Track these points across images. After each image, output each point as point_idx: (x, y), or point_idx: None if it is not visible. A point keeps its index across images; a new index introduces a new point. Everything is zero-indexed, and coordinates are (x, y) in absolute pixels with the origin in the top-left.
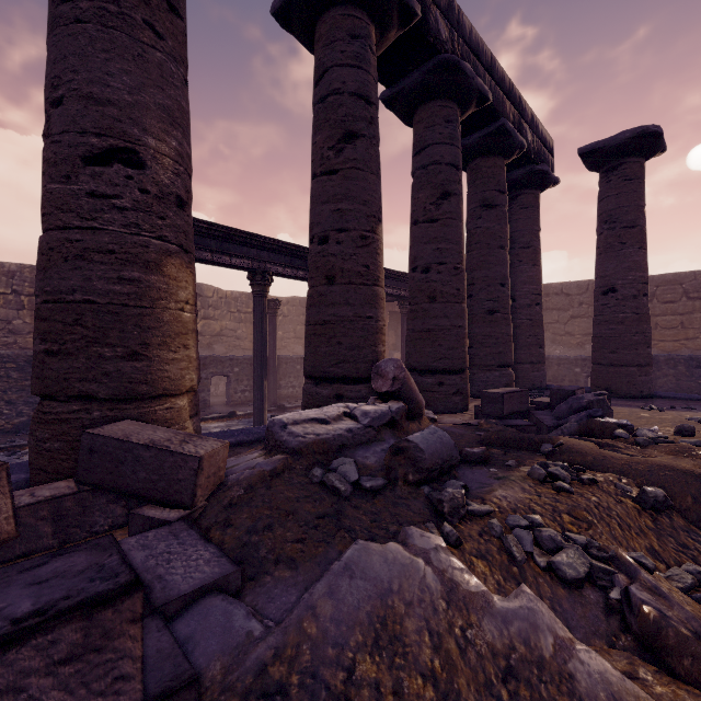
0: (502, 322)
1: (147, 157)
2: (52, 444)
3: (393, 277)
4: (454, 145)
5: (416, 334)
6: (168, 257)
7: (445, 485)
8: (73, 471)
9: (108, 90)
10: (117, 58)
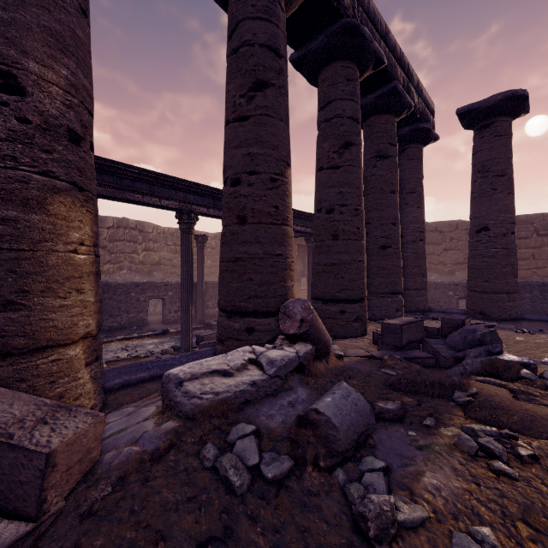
0: (393, 256)
1: (27, 82)
2: None
3: (301, 217)
4: (354, 101)
5: (321, 267)
6: (54, 195)
7: (362, 465)
8: None
9: None
10: None
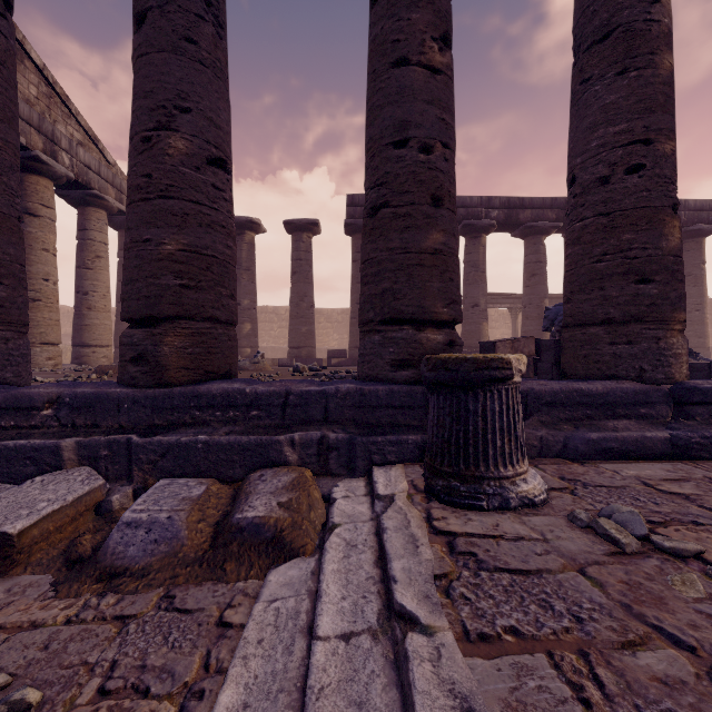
0: None
1: (480, 305)
2: None
3: None
4: None
5: None
6: (483, 322)
7: None
8: None
9: (474, 295)
10: (475, 289)
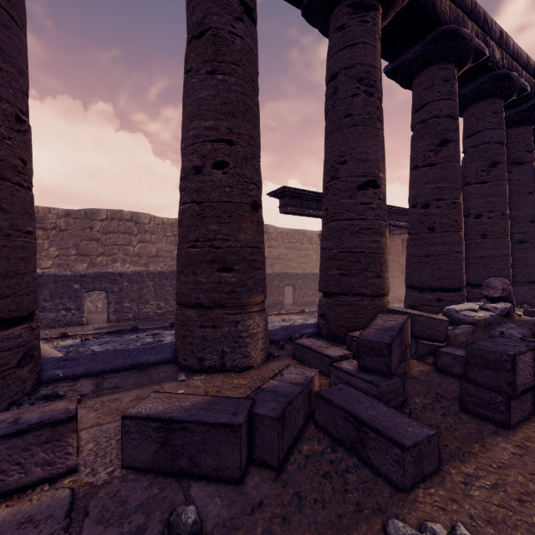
0: (531, 249)
1: (380, 182)
2: (346, 314)
3: None
4: (500, 128)
5: (470, 260)
6: (386, 229)
7: None
8: (357, 327)
9: (367, 155)
10: (370, 139)
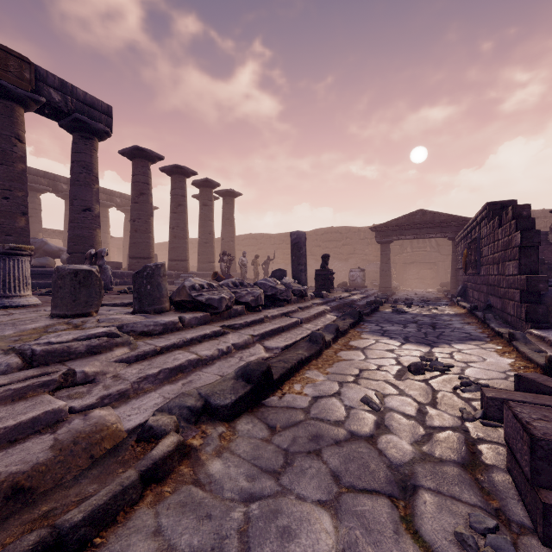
0: None
1: None
2: None
3: None
4: None
5: None
6: None
7: None
8: None
9: None
10: None
